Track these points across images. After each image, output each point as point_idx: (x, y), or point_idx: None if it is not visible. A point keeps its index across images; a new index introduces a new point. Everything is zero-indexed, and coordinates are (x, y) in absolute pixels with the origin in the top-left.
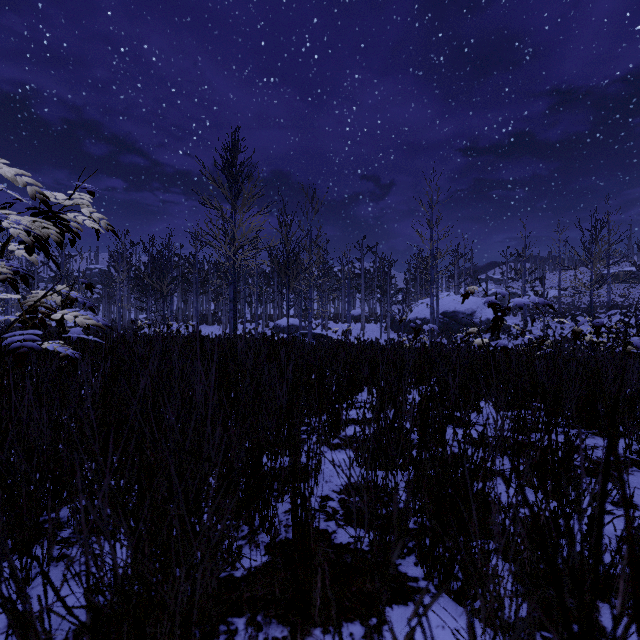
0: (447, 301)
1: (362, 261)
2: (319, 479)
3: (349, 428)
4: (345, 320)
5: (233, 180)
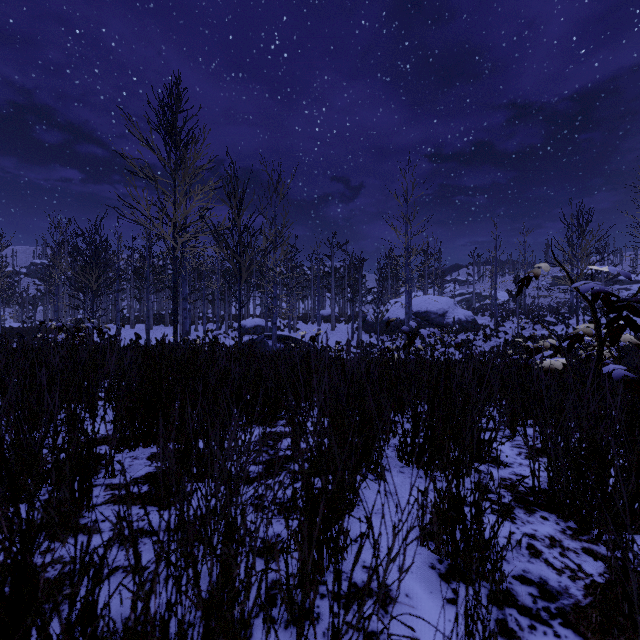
0: (419, 301)
1: (332, 259)
2: None
3: None
4: (315, 320)
5: (172, 142)
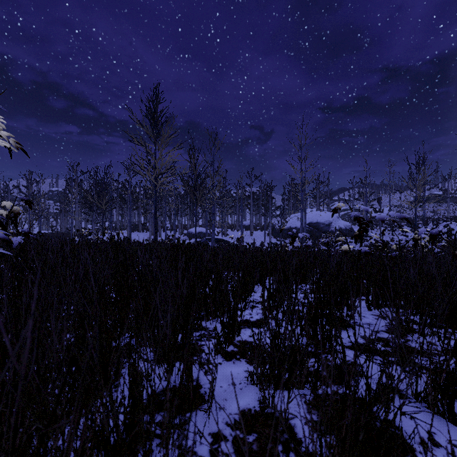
0: (312, 215)
1: (251, 186)
2: (212, 405)
3: (243, 331)
4: (239, 228)
5: (154, 123)
